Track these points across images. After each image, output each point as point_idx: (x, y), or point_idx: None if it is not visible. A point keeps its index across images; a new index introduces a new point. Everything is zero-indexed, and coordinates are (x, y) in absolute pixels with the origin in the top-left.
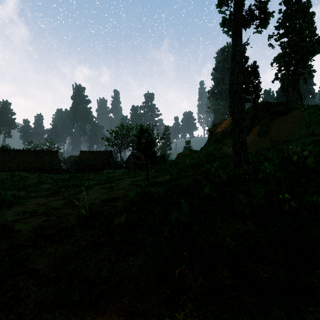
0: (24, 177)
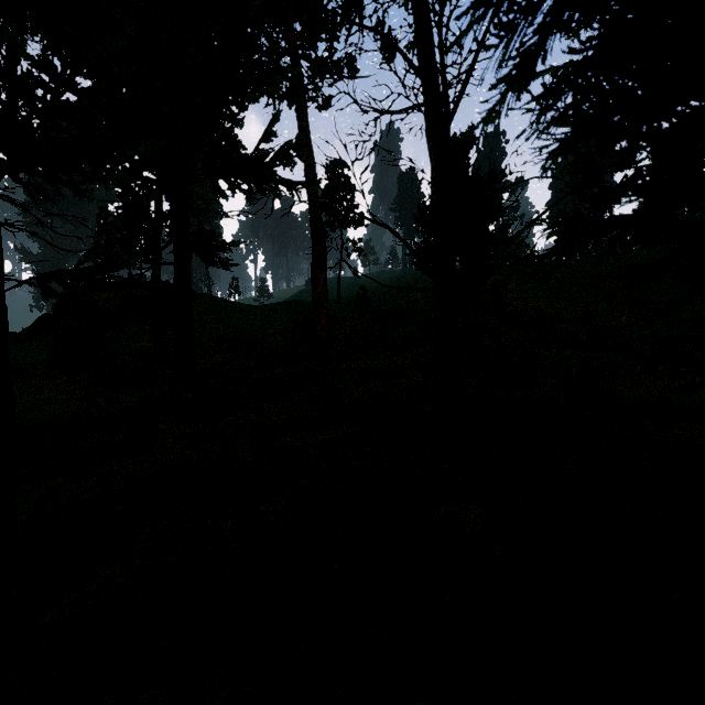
0: None
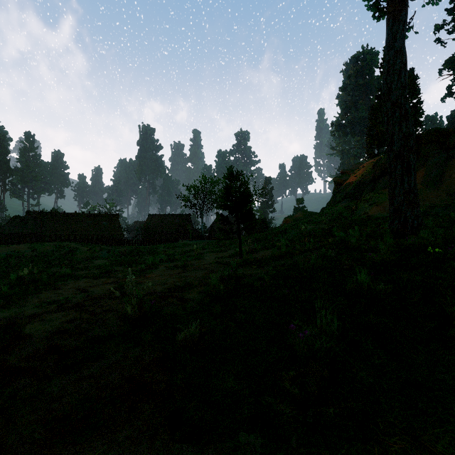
0: (74, 250)
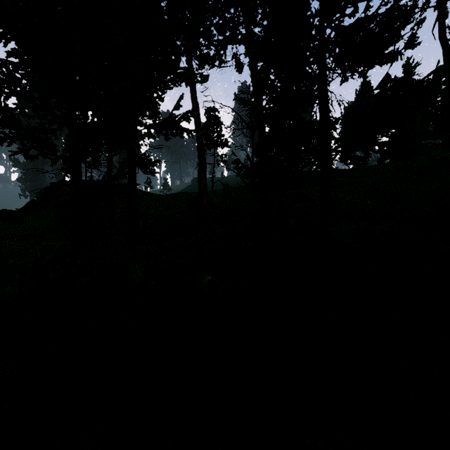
0: None
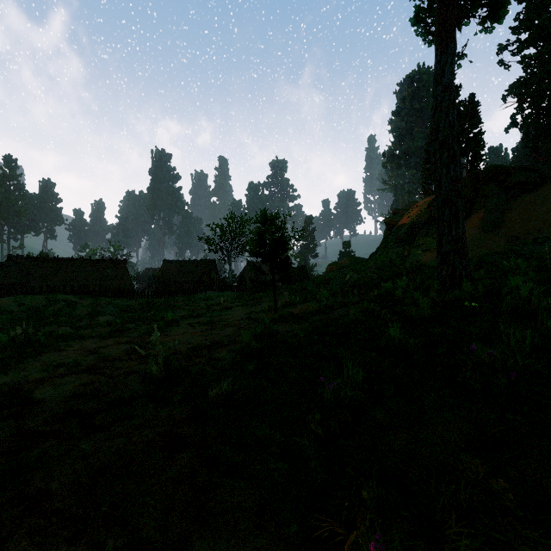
0: (72, 304)
